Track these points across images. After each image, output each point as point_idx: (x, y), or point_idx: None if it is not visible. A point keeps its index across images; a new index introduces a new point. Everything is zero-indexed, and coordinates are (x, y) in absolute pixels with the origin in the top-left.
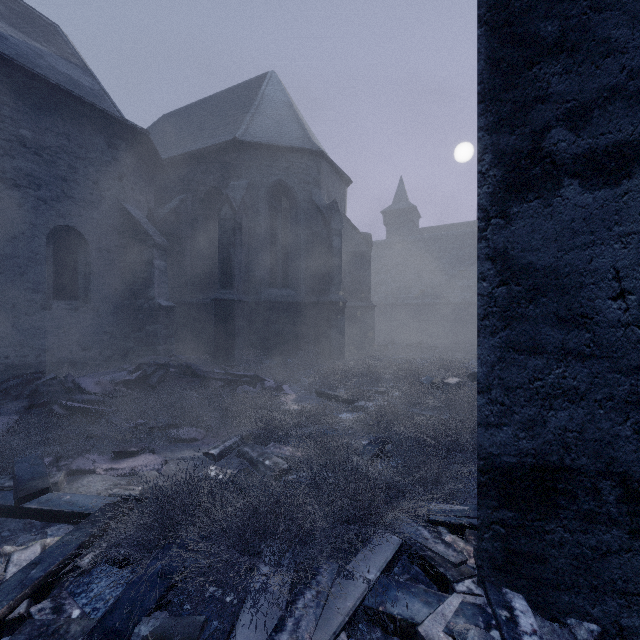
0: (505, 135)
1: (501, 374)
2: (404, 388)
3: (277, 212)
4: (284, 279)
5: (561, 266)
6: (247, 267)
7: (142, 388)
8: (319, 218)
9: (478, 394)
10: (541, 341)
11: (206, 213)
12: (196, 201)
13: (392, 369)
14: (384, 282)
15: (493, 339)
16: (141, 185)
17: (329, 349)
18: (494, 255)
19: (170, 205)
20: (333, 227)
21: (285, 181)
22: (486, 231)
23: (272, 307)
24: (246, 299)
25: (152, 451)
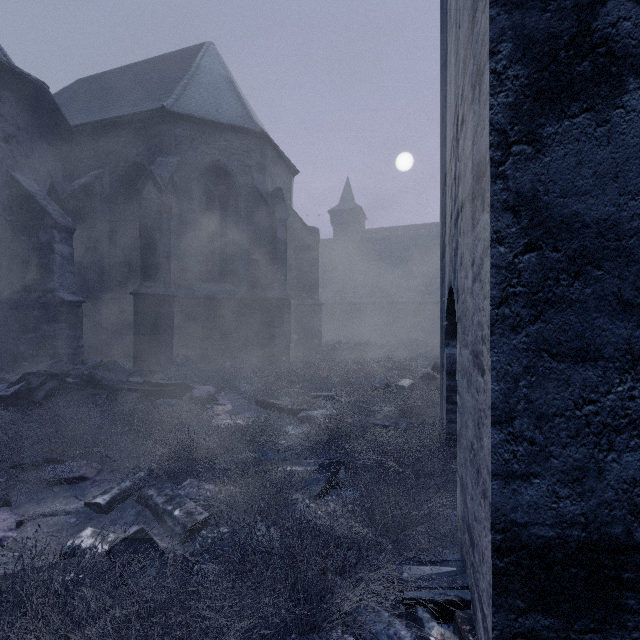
0: (533, 12)
1: (529, 393)
2: (356, 394)
3: (214, 197)
4: (222, 273)
5: (625, 218)
6: (178, 257)
7: (23, 406)
8: (262, 206)
9: (492, 426)
10: (594, 340)
11: (128, 193)
12: (115, 178)
13: (341, 371)
14: (331, 281)
15: (516, 337)
16: (41, 153)
17: (273, 350)
18: (517, 203)
19: (81, 180)
20: (277, 216)
21: (223, 162)
22: (504, 165)
23: (208, 304)
24: (176, 294)
25: (6, 505)
